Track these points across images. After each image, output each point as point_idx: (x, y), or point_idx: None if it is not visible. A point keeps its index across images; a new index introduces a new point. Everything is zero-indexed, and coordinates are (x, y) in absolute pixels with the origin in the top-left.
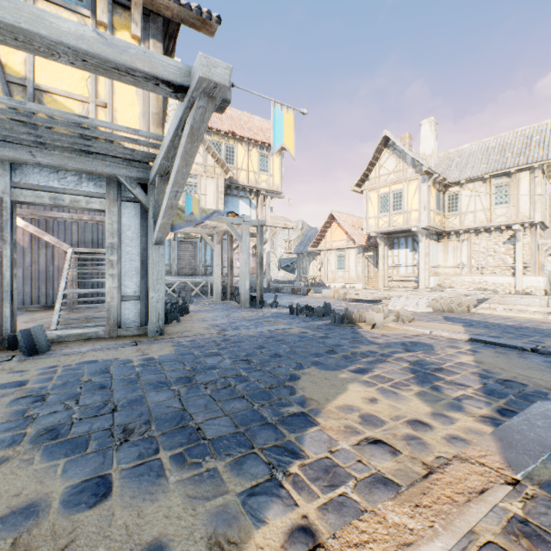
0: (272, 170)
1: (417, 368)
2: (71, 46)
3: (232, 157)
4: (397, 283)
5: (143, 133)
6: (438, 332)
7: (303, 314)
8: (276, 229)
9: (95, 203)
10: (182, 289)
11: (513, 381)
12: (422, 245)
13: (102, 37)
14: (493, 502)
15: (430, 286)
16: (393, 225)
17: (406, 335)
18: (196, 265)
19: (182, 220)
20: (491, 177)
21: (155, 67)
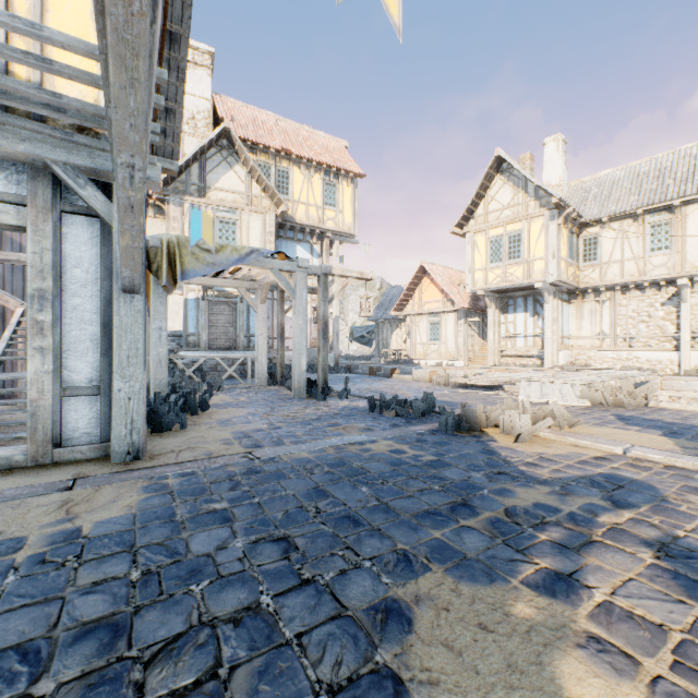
0: (341, 205)
1: (684, 570)
2: None
3: (285, 186)
4: (512, 360)
5: (53, 35)
6: (642, 453)
7: (390, 411)
8: (348, 280)
9: (5, 213)
10: (214, 369)
11: None
12: (548, 308)
13: None
14: None
15: (558, 363)
16: (508, 280)
17: (584, 458)
18: (235, 335)
19: (199, 263)
20: (645, 213)
21: None
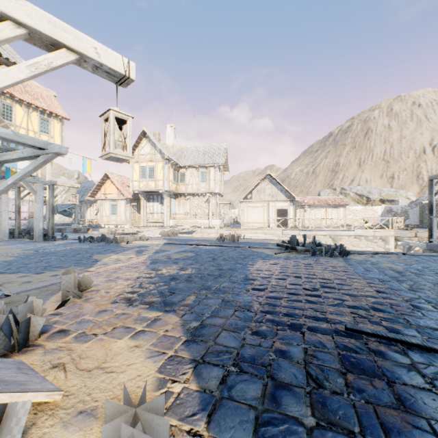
0: (53, 133)
1: (138, 251)
2: (3, 137)
3: (9, 115)
4: (152, 224)
5: (1, 147)
6: (155, 242)
7: (88, 242)
8: (65, 187)
9: None
10: None
11: (165, 250)
12: (166, 201)
13: (15, 133)
14: (139, 261)
15: (170, 225)
16: (149, 187)
17: (142, 244)
18: None
19: None
20: (199, 167)
21: (35, 143)
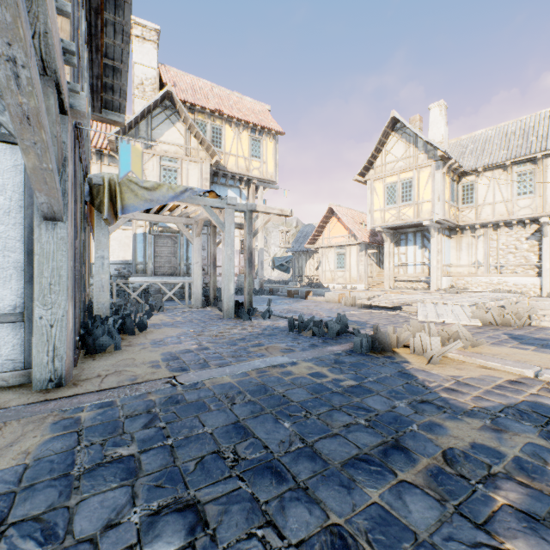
0: (265, 157)
1: None
2: None
3: (219, 140)
4: (404, 284)
5: None
6: None
7: (308, 330)
8: (270, 216)
9: None
10: (158, 292)
11: None
12: (434, 241)
13: None
14: None
15: (442, 287)
16: (401, 219)
17: (499, 382)
18: (177, 263)
19: (138, 199)
20: (512, 164)
21: None
